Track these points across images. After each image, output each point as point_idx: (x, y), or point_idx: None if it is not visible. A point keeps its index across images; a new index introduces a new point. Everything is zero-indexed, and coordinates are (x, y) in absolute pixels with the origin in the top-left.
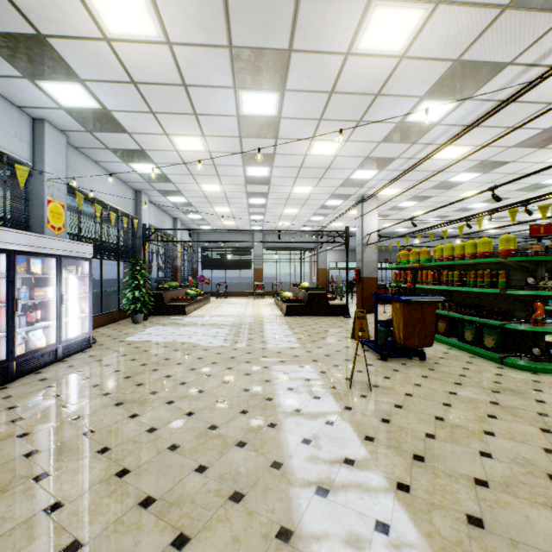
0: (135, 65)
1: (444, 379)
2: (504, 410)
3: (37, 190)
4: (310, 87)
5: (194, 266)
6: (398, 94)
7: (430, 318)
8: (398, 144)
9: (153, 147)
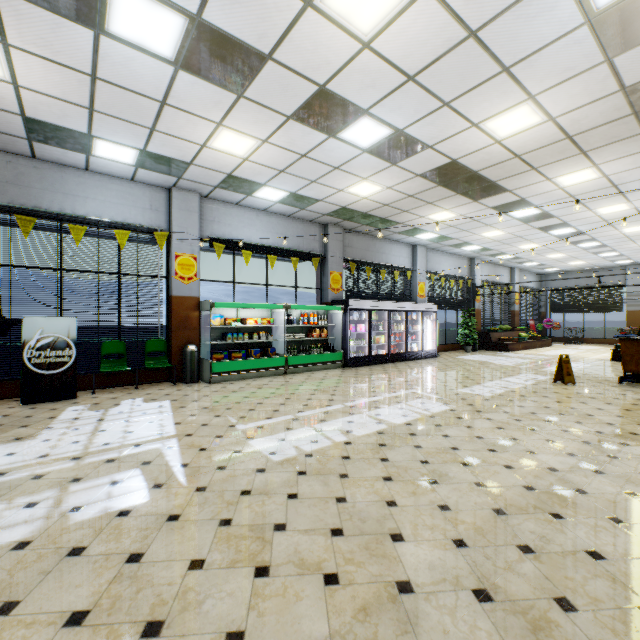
0: (450, 223)
1: None
2: (636, 400)
3: (414, 279)
4: (551, 200)
5: (541, 310)
6: (634, 180)
7: None
8: None
9: (470, 240)
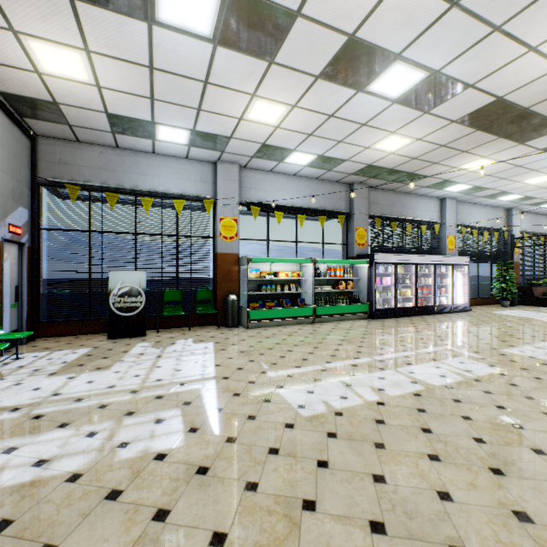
0: (486, 171)
1: None
2: None
3: (442, 232)
4: None
5: None
6: None
7: None
8: None
9: (509, 188)
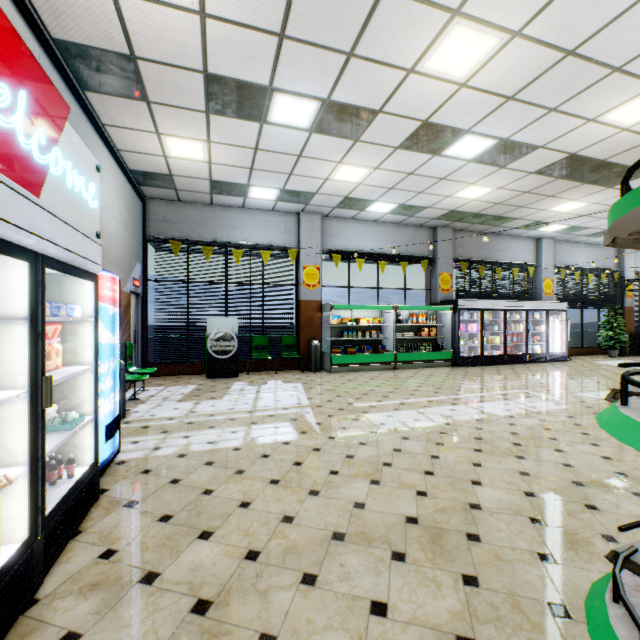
0: (580, 212)
1: None
2: None
3: (537, 275)
4: None
5: None
6: None
7: None
8: None
9: None
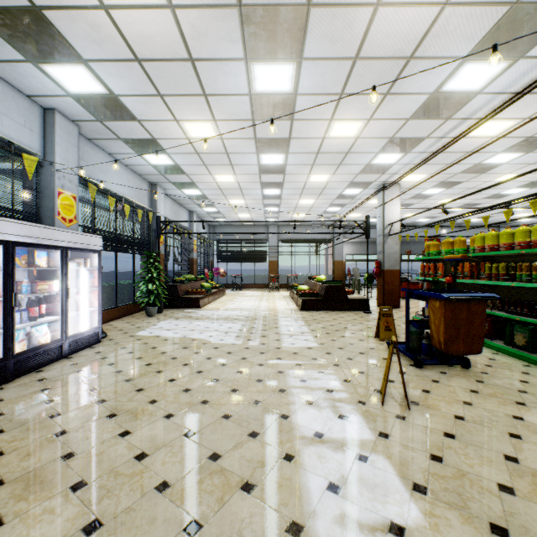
0: (137, 37)
1: (500, 395)
2: None
3: (48, 181)
4: (330, 53)
5: (210, 259)
6: (435, 56)
7: (479, 320)
8: (429, 120)
9: (164, 135)
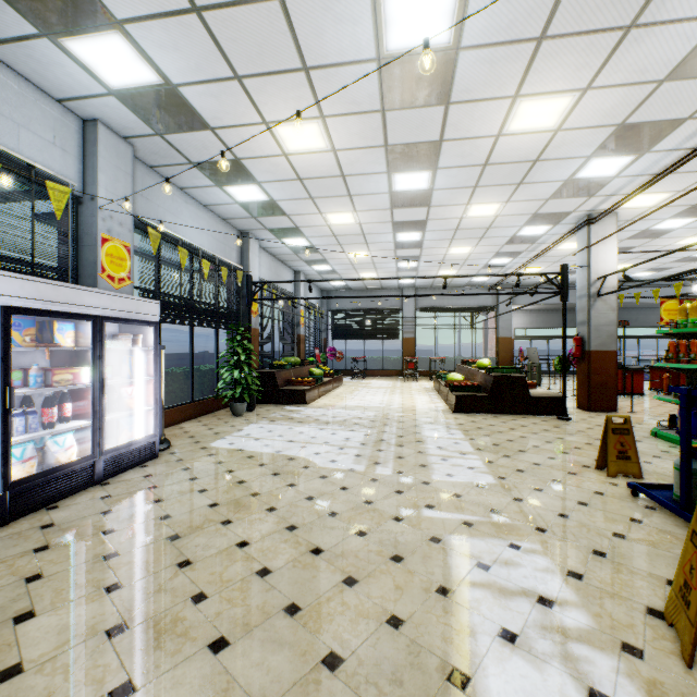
0: None
1: None
2: None
3: (88, 223)
4: None
5: (323, 336)
6: None
7: None
8: None
9: (250, 151)
